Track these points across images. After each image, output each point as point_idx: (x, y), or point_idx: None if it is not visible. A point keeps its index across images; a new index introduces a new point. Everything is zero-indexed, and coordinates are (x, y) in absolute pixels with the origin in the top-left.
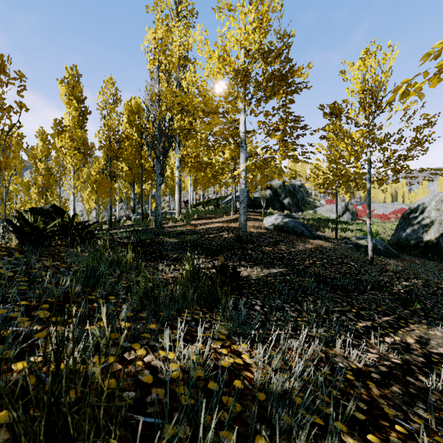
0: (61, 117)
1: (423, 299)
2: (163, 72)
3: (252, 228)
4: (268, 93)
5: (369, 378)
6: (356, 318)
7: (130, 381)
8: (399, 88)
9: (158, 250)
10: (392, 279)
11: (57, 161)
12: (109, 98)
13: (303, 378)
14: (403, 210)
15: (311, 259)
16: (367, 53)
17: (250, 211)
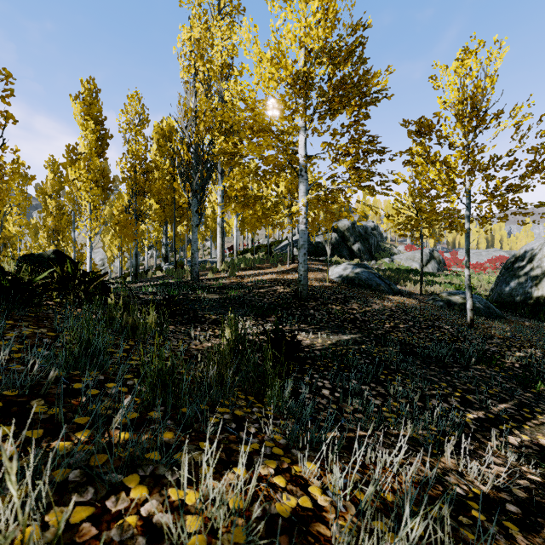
0: (76, 142)
1: None
2: (200, 82)
3: (314, 281)
4: (335, 106)
5: (504, 515)
6: (463, 406)
7: None
8: None
9: (193, 309)
10: (502, 349)
11: (70, 197)
12: (133, 118)
13: (416, 540)
14: (502, 258)
15: (392, 321)
16: (465, 52)
17: (310, 259)
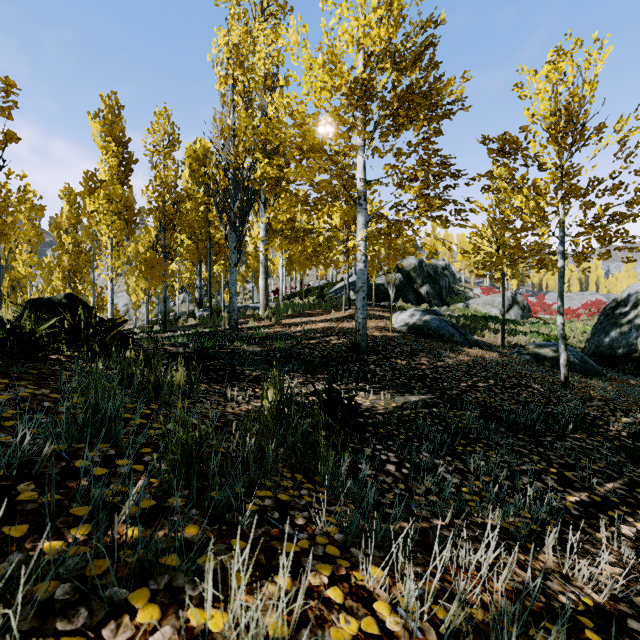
0: (95, 168)
1: None
2: (239, 94)
3: (374, 330)
4: (400, 121)
5: (627, 635)
6: (561, 486)
7: None
8: None
9: (230, 364)
10: (604, 413)
11: (88, 232)
12: (162, 138)
13: None
14: (598, 302)
15: (469, 379)
16: (558, 53)
17: (370, 304)
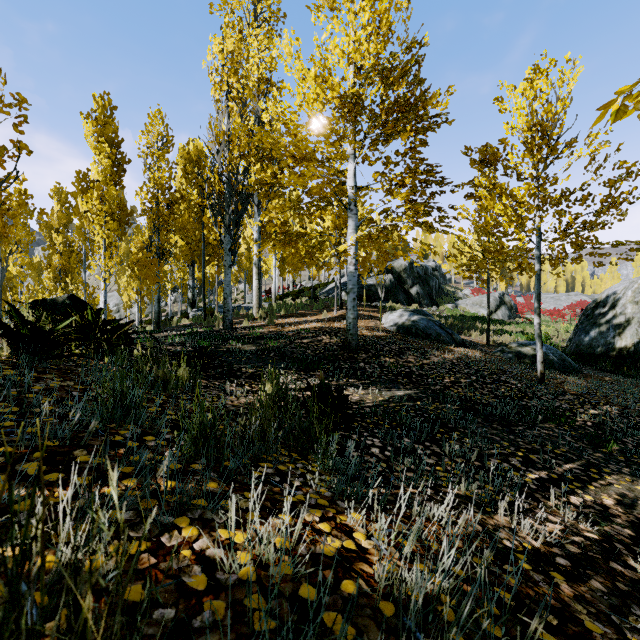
0: (87, 168)
1: (622, 435)
2: (234, 101)
3: (365, 330)
4: (389, 131)
5: (553, 567)
6: (525, 466)
7: (169, 585)
8: (610, 102)
9: (227, 362)
10: (574, 406)
11: (80, 232)
12: (156, 140)
13: (454, 575)
14: (583, 303)
15: (452, 375)
16: (535, 71)
17: (361, 305)
